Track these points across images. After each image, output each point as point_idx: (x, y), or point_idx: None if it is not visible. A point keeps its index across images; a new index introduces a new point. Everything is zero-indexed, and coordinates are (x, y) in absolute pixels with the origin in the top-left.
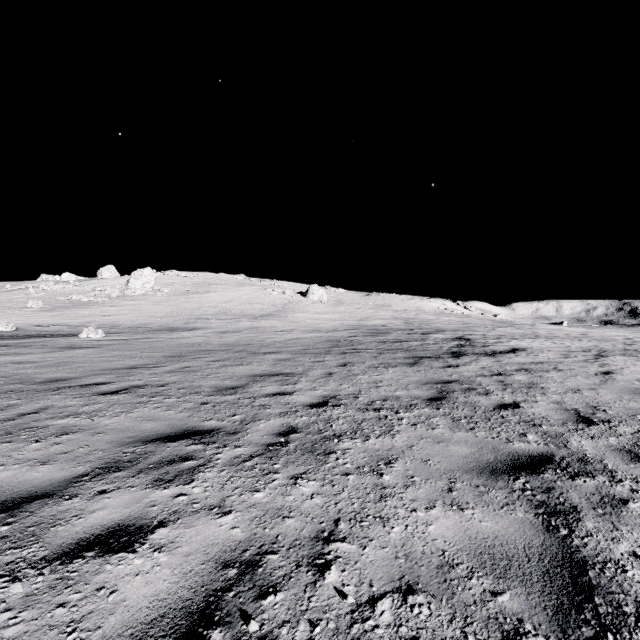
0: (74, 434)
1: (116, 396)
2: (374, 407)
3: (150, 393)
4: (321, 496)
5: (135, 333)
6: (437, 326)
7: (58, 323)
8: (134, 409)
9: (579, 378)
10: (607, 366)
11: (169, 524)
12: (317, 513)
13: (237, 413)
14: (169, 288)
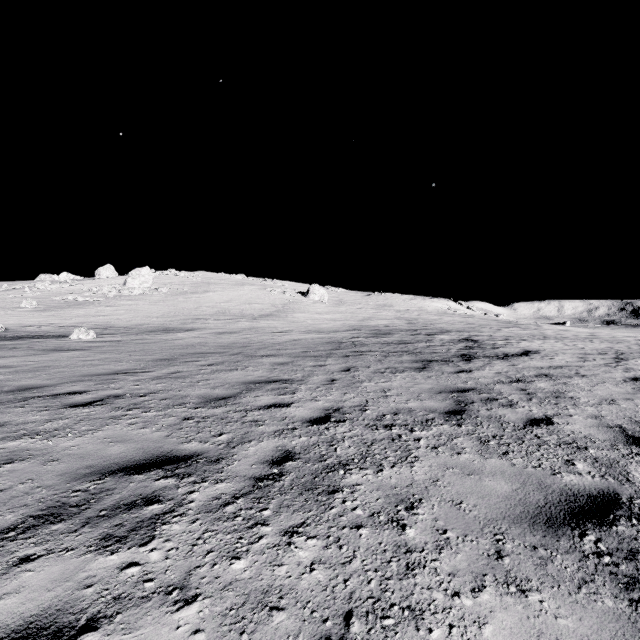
0: (21, 462)
1: (88, 409)
2: (384, 423)
3: (128, 405)
4: (324, 567)
5: (129, 334)
6: (441, 326)
7: (51, 323)
8: (104, 426)
9: (608, 385)
10: (633, 371)
11: (102, 624)
12: (319, 600)
13: (224, 432)
14: (167, 288)
